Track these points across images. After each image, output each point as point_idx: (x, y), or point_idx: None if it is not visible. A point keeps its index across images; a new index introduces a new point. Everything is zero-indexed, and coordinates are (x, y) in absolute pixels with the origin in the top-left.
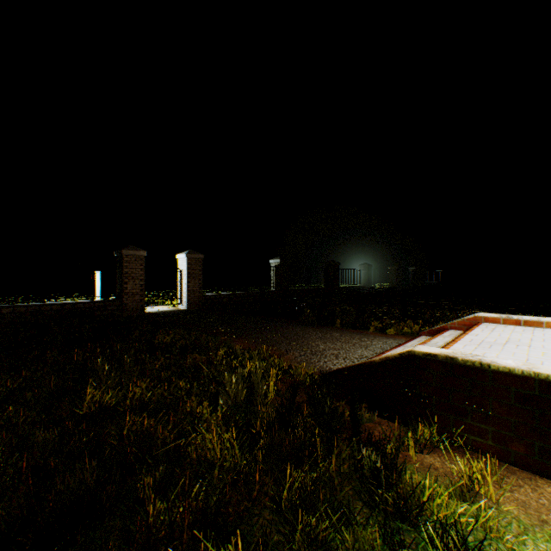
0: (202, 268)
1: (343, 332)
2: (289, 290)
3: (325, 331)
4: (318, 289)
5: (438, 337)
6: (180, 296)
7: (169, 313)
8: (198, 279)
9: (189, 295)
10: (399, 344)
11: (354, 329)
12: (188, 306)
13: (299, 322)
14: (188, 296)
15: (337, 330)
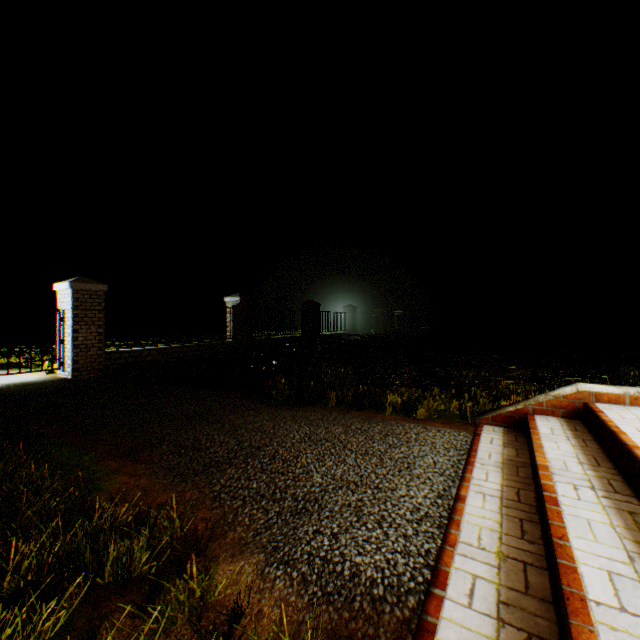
0: (105, 307)
1: (347, 422)
2: (254, 340)
3: (316, 424)
4: (294, 338)
5: (543, 440)
6: (59, 356)
7: (24, 390)
8: (96, 326)
9: (78, 354)
10: (469, 457)
11: (359, 408)
12: (76, 373)
13: (267, 398)
14: (74, 355)
15: (333, 414)
